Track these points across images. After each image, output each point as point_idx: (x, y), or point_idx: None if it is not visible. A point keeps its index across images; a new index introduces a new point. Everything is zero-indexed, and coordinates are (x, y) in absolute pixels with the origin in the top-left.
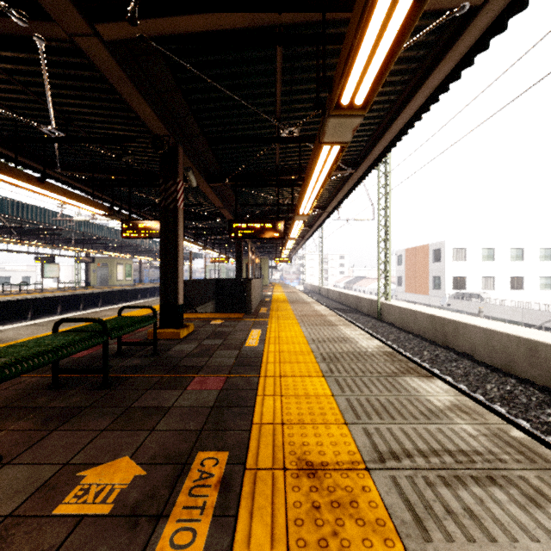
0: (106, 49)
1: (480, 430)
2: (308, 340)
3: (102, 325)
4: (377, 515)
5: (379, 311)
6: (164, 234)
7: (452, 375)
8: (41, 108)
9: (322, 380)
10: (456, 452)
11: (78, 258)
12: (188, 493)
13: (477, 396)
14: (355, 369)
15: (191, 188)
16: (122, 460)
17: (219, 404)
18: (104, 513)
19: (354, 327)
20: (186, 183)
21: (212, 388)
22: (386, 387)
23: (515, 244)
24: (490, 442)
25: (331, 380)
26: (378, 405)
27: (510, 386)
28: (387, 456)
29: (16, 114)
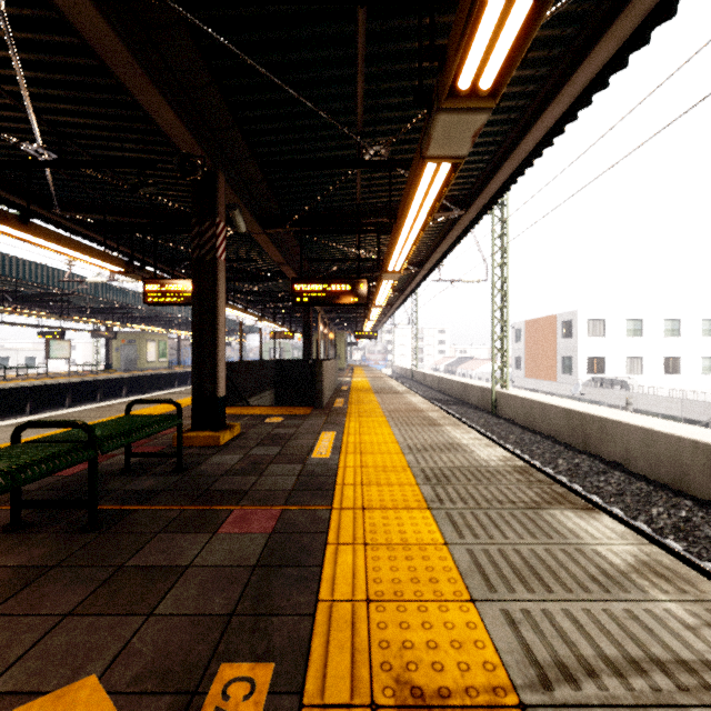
0: (97, 10)
1: (700, 615)
2: (402, 448)
3: (86, 431)
4: None
5: (493, 403)
6: (197, 297)
7: (600, 494)
8: (24, 119)
9: (427, 516)
10: (673, 664)
11: (96, 333)
12: None
13: (641, 526)
14: (475, 496)
15: (241, 238)
16: (84, 683)
17: (267, 560)
18: None
19: (465, 428)
20: (233, 229)
21: (257, 530)
22: (527, 529)
23: (669, 314)
24: None
25: (440, 515)
26: (520, 562)
27: (685, 510)
28: (554, 674)
29: None
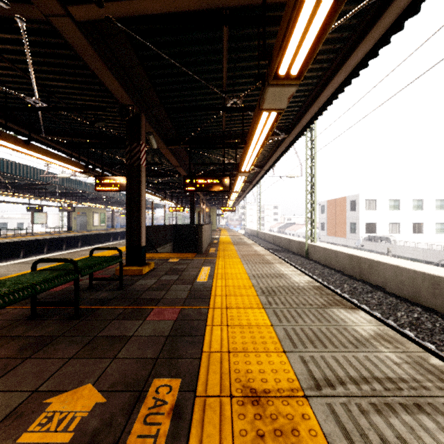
0: (77, 28)
1: (403, 358)
2: (249, 276)
3: (73, 264)
4: (317, 443)
5: (306, 251)
6: (129, 187)
7: (368, 304)
8: (27, 83)
9: (262, 312)
10: (384, 379)
11: (62, 208)
12: (143, 421)
13: (390, 322)
14: (290, 302)
15: (153, 150)
16: (85, 387)
17: (174, 333)
18: (64, 442)
19: (287, 265)
20: (148, 146)
21: (168, 319)
22: (317, 318)
23: (416, 196)
24: (413, 369)
25: (269, 311)
26: (311, 334)
27: (417, 313)
28: (323, 383)
29: (6, 87)
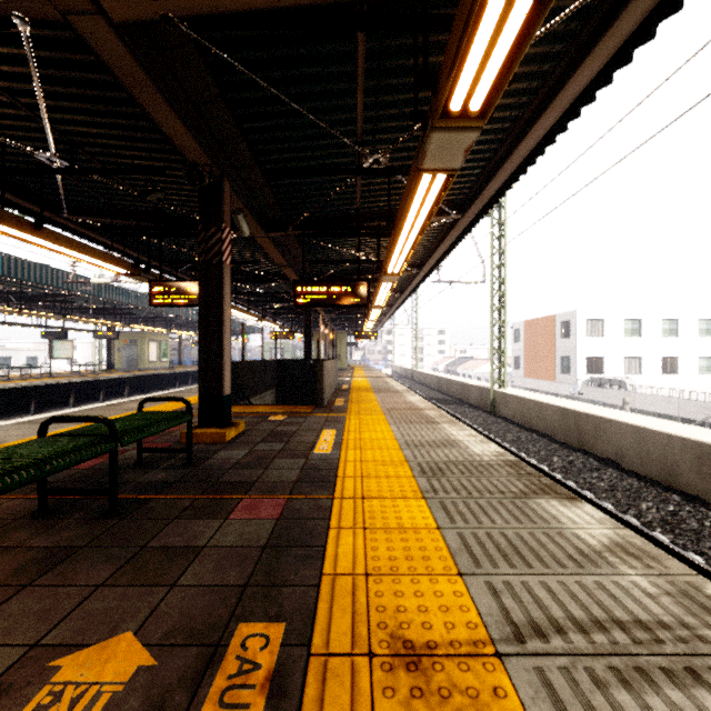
0: (116, 35)
1: (661, 586)
2: (401, 444)
3: (108, 426)
4: None
5: (491, 402)
6: (204, 299)
7: (593, 490)
8: (37, 128)
9: (422, 504)
10: (631, 624)
11: (98, 333)
12: (219, 701)
13: (630, 519)
14: (467, 487)
15: (244, 240)
16: (122, 638)
17: (275, 541)
18: None
19: (462, 425)
20: (236, 232)
21: (265, 517)
22: (513, 515)
23: (667, 314)
24: (679, 605)
25: (434, 503)
26: (505, 543)
27: (673, 505)
28: (527, 631)
29: (3, 135)
